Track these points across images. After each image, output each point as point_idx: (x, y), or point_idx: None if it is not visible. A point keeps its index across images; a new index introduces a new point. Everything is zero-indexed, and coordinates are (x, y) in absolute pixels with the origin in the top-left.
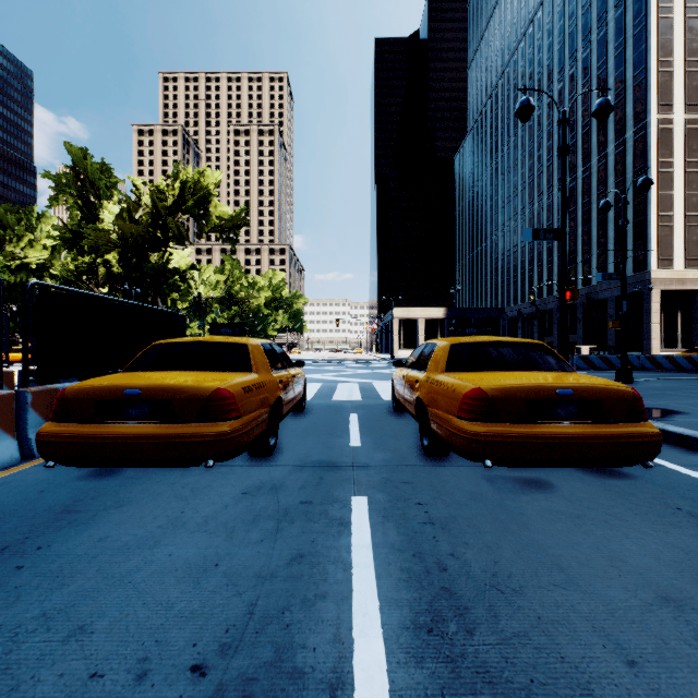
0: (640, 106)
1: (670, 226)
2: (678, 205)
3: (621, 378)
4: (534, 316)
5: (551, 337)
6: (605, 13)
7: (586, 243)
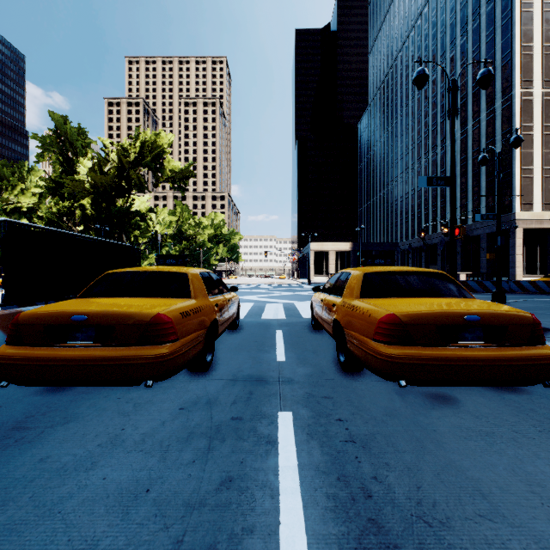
0: (507, 82)
1: (530, 177)
2: (537, 161)
3: (496, 300)
4: (422, 249)
5: (435, 266)
6: (479, 8)
7: (463, 191)
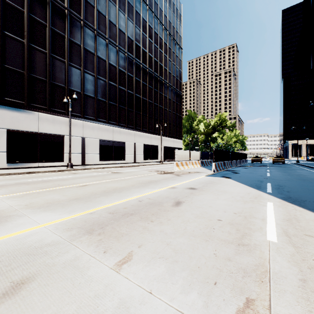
0: None
1: None
2: None
3: None
4: None
5: None
6: None
7: None
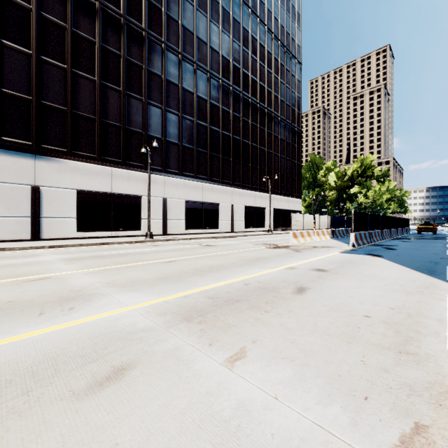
0: None
1: None
2: None
3: None
4: None
5: None
6: None
7: None
